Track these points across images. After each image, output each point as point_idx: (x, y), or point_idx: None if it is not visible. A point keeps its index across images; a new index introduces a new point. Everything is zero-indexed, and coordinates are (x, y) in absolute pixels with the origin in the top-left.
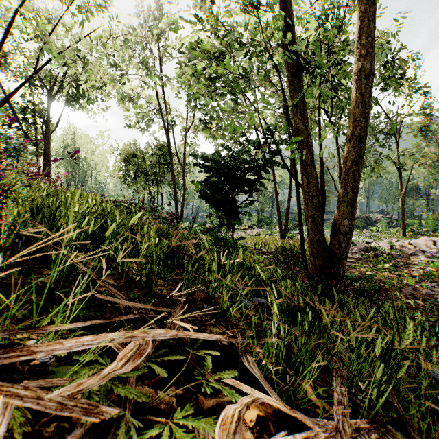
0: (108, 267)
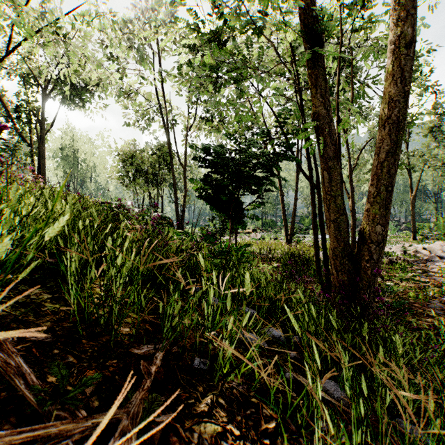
0: (53, 299)
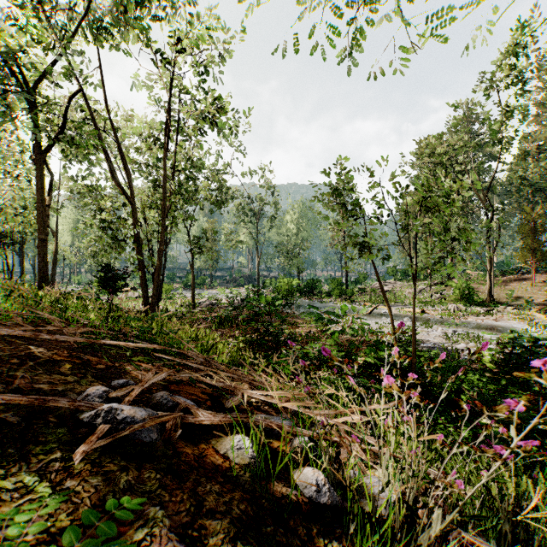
0: None
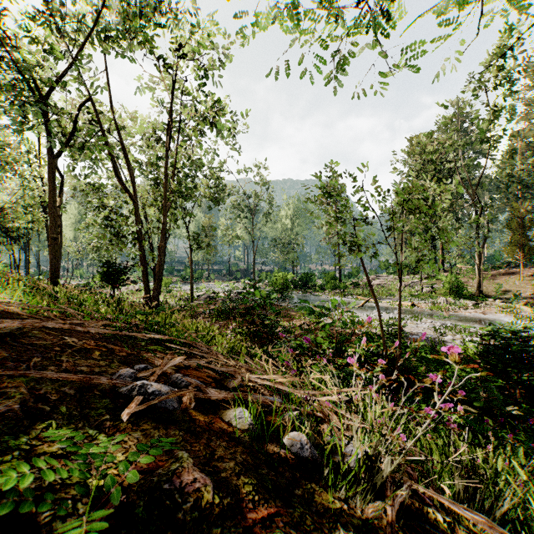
0: None
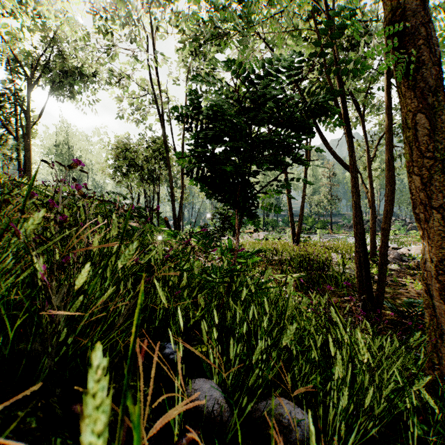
0: None
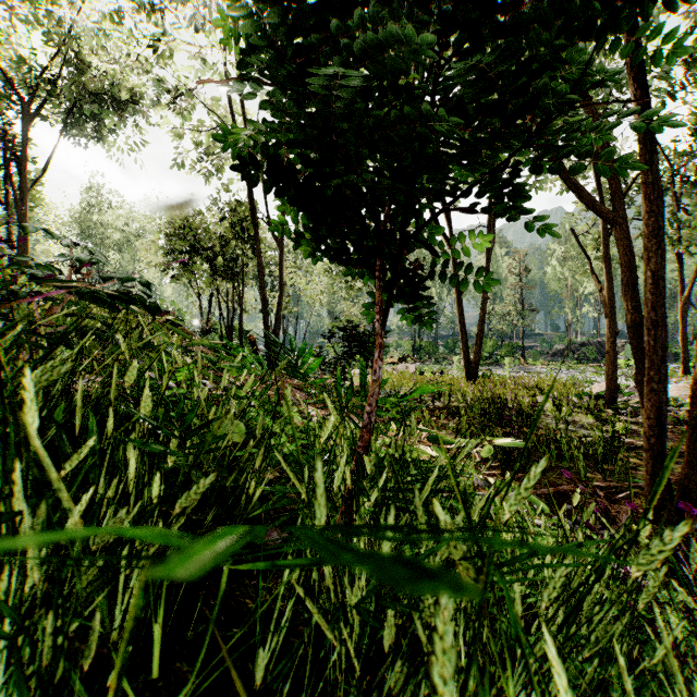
0: None
